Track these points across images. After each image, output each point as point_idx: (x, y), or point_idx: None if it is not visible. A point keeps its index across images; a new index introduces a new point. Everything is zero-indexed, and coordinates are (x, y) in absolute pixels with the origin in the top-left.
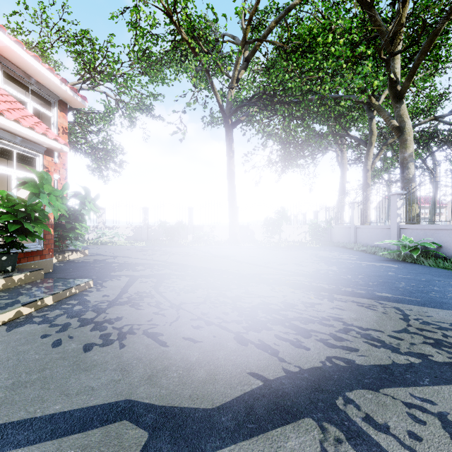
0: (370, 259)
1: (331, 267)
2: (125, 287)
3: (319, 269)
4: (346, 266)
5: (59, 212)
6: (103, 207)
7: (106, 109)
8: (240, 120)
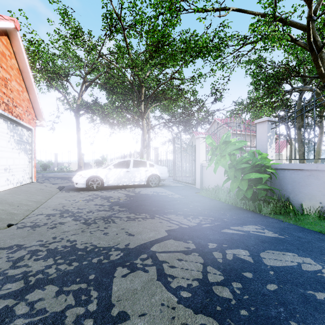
0: None
1: None
2: (36, 180)
3: None
4: None
5: None
6: None
7: None
8: (83, 114)
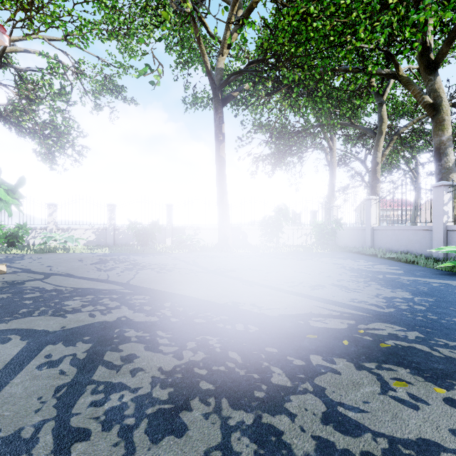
0: (424, 273)
1: (398, 291)
2: None
3: (387, 298)
4: (417, 289)
5: None
6: (54, 204)
7: (49, 63)
8: (232, 96)
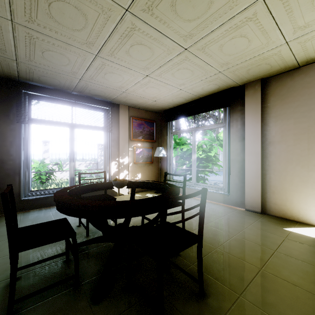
0: None
1: None
2: None
3: None
4: None
5: (214, 153)
6: (50, 141)
7: None
8: None
